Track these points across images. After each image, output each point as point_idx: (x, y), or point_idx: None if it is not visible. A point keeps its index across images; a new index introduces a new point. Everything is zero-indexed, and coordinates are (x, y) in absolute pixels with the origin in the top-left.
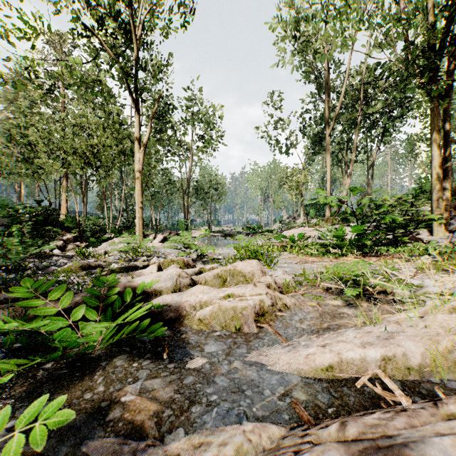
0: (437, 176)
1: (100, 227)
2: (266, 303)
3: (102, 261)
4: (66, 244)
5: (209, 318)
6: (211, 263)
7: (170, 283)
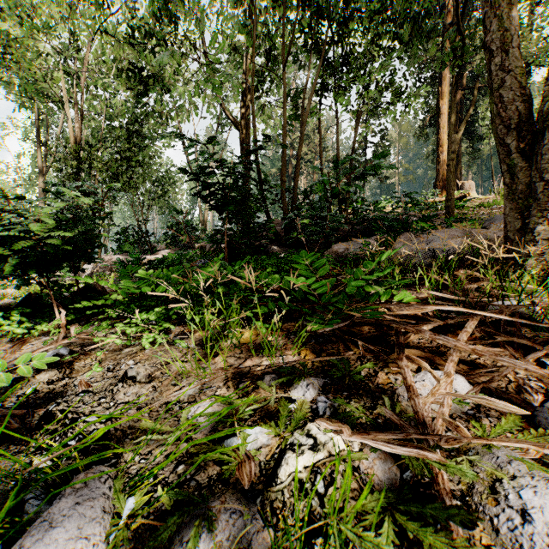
0: None
1: None
2: None
3: None
4: None
5: None
6: None
7: None
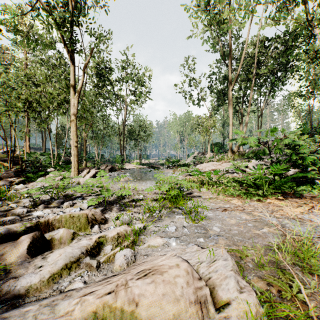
0: None
1: (38, 163)
2: None
3: (9, 205)
4: (2, 179)
5: None
6: (127, 210)
7: None
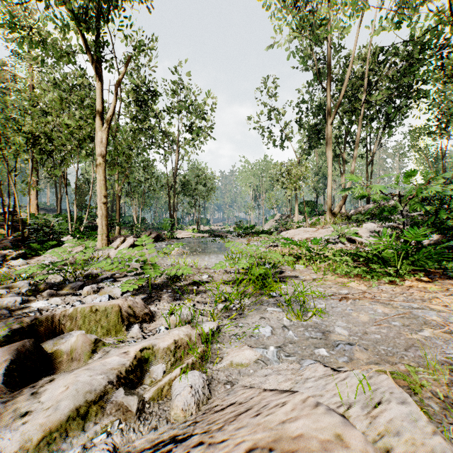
0: None
1: (48, 229)
2: None
3: None
4: None
5: None
6: (186, 299)
7: None
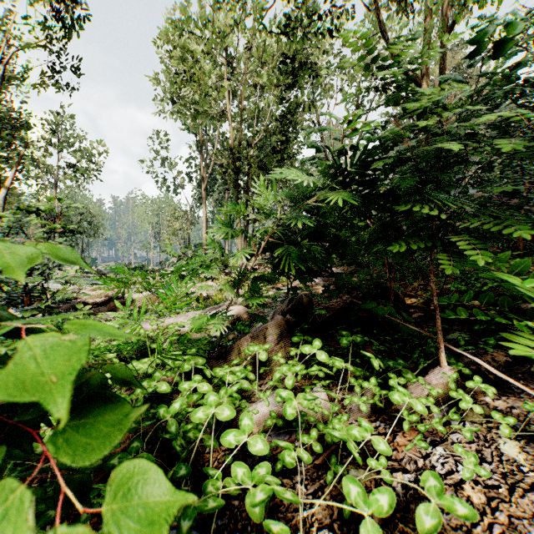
0: (240, 239)
1: None
2: (110, 294)
3: None
4: None
5: (89, 298)
6: None
7: (71, 291)
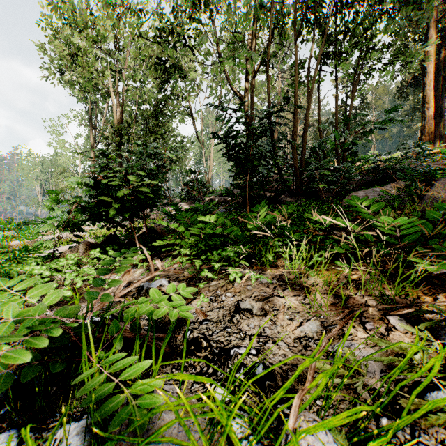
0: None
1: None
2: None
3: None
4: None
5: None
6: None
7: None
